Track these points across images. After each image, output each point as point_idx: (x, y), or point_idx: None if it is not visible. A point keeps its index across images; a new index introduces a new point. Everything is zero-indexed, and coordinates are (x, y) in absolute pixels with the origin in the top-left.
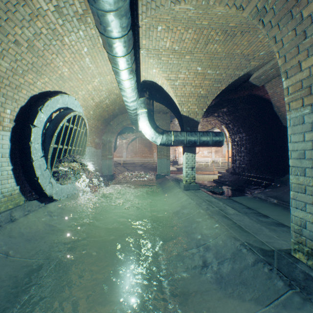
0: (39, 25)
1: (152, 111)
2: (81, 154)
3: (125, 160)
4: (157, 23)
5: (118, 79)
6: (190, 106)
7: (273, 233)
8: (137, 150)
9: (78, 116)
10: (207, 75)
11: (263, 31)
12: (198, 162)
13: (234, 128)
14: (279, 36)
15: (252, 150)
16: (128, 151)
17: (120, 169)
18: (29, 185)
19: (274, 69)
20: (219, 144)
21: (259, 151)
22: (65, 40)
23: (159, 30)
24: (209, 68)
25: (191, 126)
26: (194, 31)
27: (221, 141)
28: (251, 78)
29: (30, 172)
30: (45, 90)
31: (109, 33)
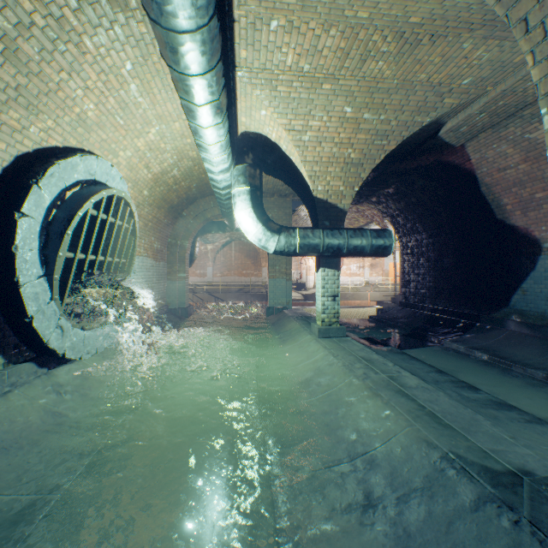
0: (27, 5)
1: (259, 190)
2: (126, 270)
3: (211, 280)
4: (269, 12)
5: (193, 126)
6: (329, 181)
7: (502, 430)
8: (233, 264)
9: (118, 198)
10: (363, 123)
11: (498, 8)
12: (340, 285)
13: (407, 224)
14: (535, 17)
15: (439, 263)
16: (217, 265)
17: (201, 298)
18: (13, 333)
19: (485, 114)
20: (384, 251)
21: (452, 266)
22: (85, 44)
23: (273, 29)
24: (367, 110)
25: (333, 219)
26: (341, 32)
27: (388, 246)
28: (442, 130)
29: (14, 307)
30: (48, 144)
31: (170, 18)
